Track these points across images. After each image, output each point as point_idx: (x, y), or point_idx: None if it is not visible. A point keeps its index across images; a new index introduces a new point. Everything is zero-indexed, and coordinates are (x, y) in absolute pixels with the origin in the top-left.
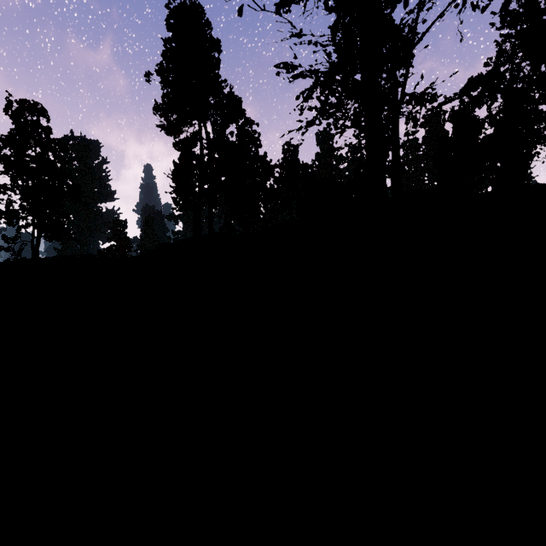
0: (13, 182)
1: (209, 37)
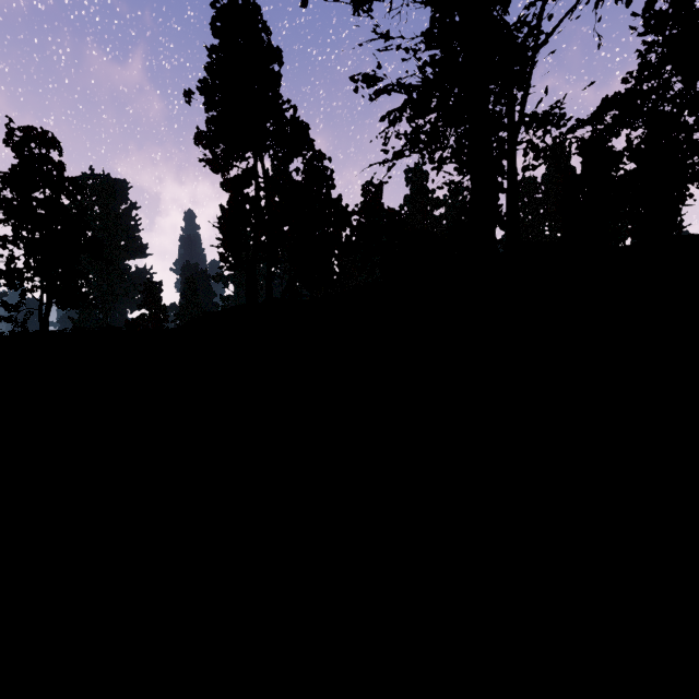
0: (15, 233)
1: (267, 44)
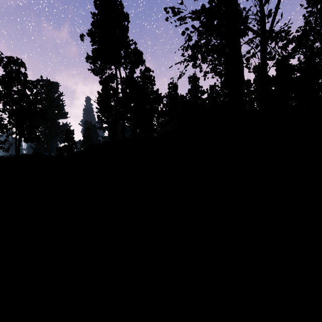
0: (3, 106)
1: (121, 11)
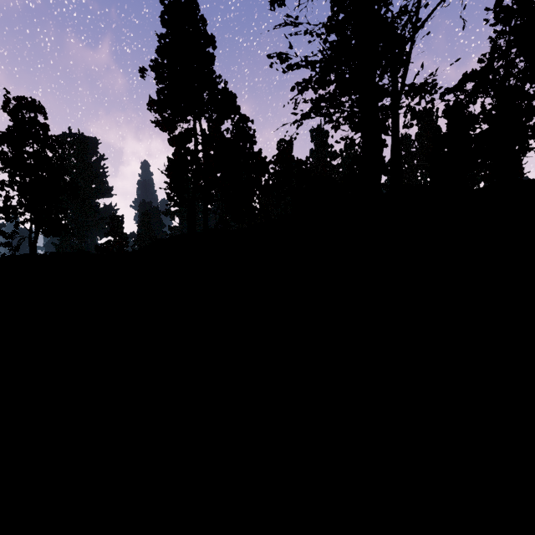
0: (11, 178)
1: (203, 32)
